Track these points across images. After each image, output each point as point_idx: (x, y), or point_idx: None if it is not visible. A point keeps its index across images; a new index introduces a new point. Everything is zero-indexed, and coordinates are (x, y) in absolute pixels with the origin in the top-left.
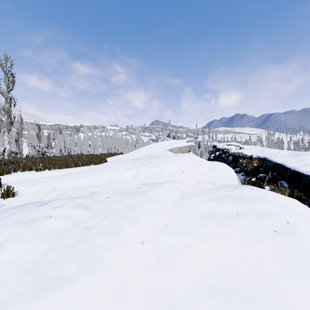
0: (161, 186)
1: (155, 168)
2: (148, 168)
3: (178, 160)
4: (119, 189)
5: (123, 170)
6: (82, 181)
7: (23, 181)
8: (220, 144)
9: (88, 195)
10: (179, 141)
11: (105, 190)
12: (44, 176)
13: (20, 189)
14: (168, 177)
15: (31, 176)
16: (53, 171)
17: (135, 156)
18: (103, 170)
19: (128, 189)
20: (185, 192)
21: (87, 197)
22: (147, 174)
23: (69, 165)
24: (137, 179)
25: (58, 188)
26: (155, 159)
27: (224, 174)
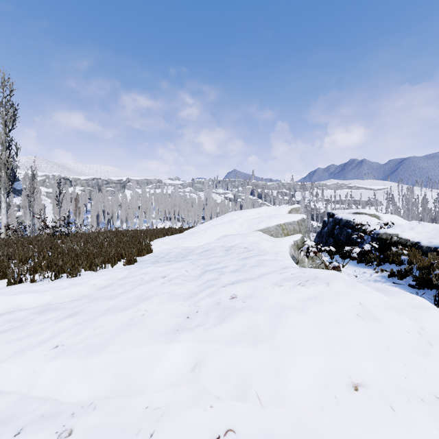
0: None
1: (254, 350)
2: (232, 345)
3: (314, 307)
4: None
5: (160, 342)
6: (43, 372)
7: None
8: (340, 211)
9: None
10: (277, 210)
11: None
12: (7, 305)
13: None
14: (302, 402)
15: None
16: (33, 288)
17: (202, 241)
18: (117, 316)
19: None
20: None
21: None
22: (231, 370)
23: (71, 273)
24: (199, 383)
25: None
26: (244, 274)
27: None
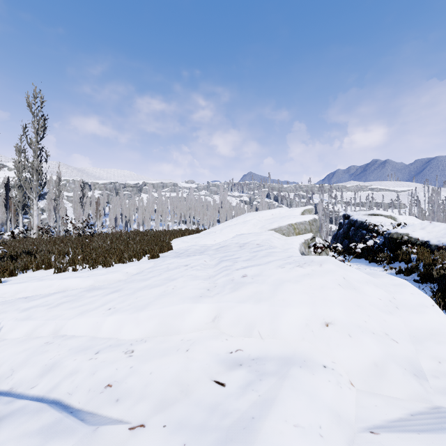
0: (282, 404)
1: (258, 305)
2: (241, 303)
3: (306, 279)
4: (171, 386)
5: (189, 302)
6: (105, 323)
7: (21, 299)
8: (356, 212)
9: (95, 396)
10: (290, 212)
11: (137, 383)
12: (59, 286)
13: (4, 323)
14: (290, 335)
15: (38, 286)
16: (77, 275)
17: (218, 239)
18: (152, 290)
19: (193, 385)
20: (351, 414)
21: (72, 442)
22: (241, 319)
23: (106, 263)
24: (218, 328)
25: (62, 332)
26: (254, 261)
27: (424, 323)
